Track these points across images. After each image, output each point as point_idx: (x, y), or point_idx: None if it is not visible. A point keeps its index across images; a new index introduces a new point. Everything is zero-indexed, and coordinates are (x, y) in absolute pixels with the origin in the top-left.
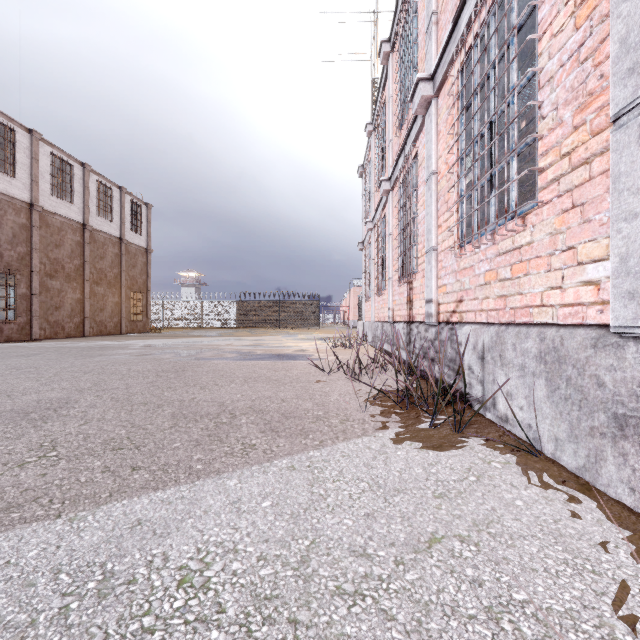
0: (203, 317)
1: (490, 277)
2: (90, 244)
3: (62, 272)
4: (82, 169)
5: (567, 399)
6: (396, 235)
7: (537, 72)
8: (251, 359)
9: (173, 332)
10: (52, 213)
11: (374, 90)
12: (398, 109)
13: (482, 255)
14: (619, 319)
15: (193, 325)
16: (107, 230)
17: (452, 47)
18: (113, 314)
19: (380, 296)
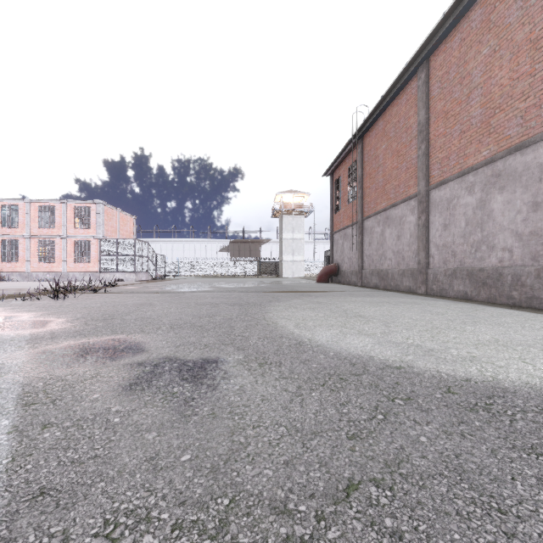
0: None
1: (11, 267)
2: None
3: None
4: None
5: (22, 277)
6: None
7: (18, 252)
8: None
9: None
10: None
11: None
12: None
13: (9, 264)
14: (27, 271)
15: None
16: None
17: (1, 237)
18: None
19: None
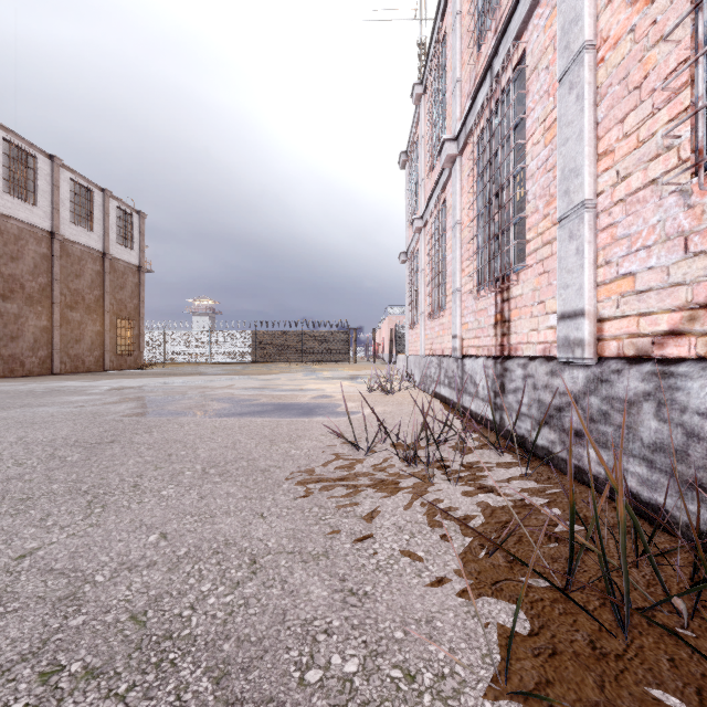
0: (212, 350)
1: None
2: (61, 258)
3: (21, 292)
4: (50, 163)
5: None
6: (468, 221)
7: None
8: (244, 414)
9: (171, 368)
10: (6, 216)
11: (421, 53)
12: (476, 13)
13: None
14: None
15: (200, 359)
16: (85, 242)
17: None
18: (93, 346)
19: (435, 320)
